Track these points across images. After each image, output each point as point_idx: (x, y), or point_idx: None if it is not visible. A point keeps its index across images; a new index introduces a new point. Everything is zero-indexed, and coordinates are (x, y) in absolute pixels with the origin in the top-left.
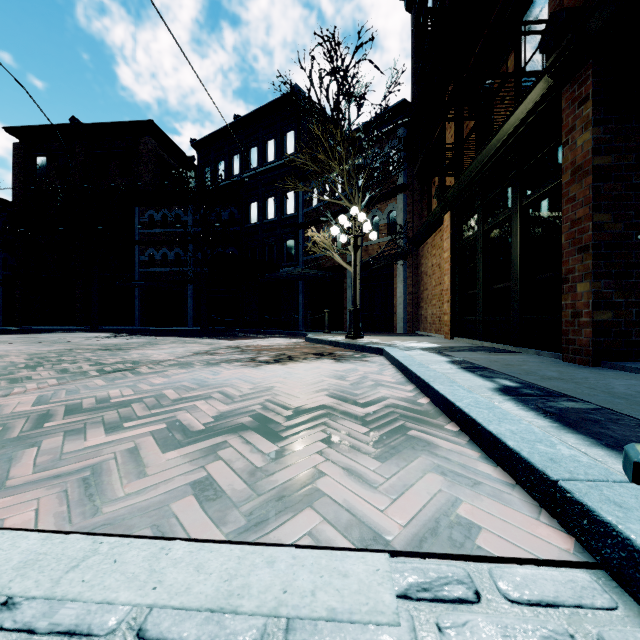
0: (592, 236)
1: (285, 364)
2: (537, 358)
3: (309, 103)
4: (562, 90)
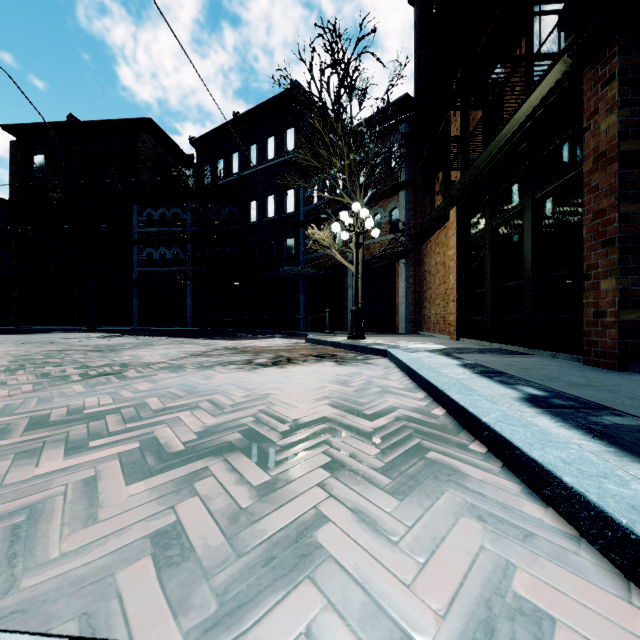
0: (618, 228)
1: (283, 367)
2: (554, 361)
3: (309, 100)
4: (583, 71)
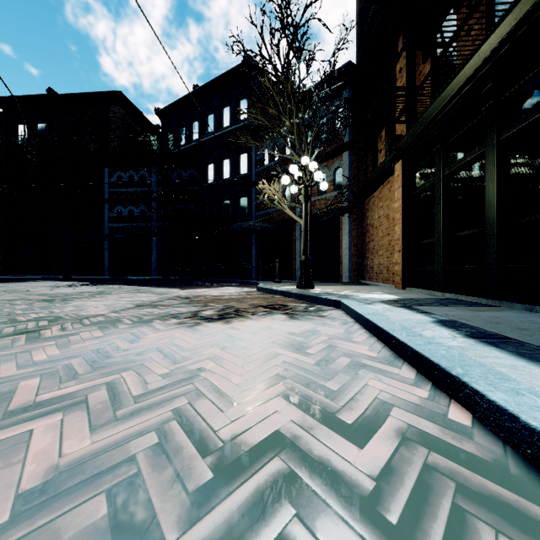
0: None
1: (229, 322)
2: (538, 316)
3: (261, 73)
4: None
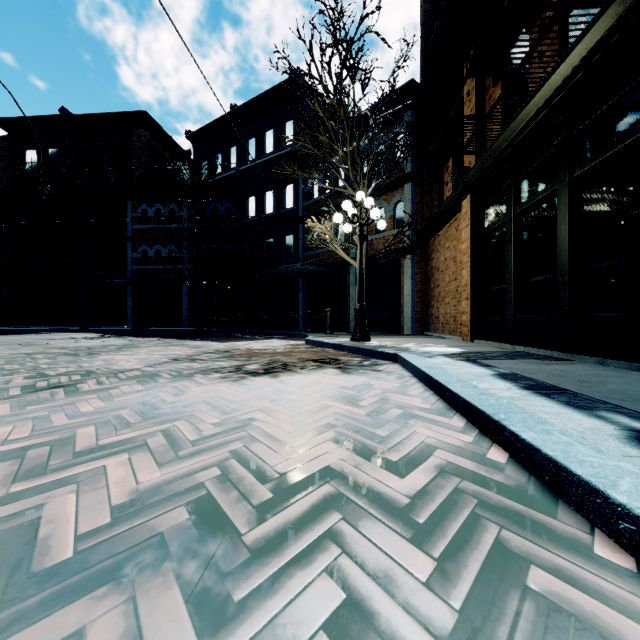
0: None
1: (277, 376)
2: (607, 370)
3: None
4: None
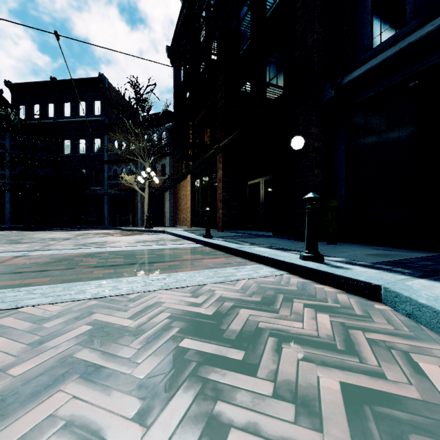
0: (222, 198)
1: (131, 236)
2: (212, 231)
3: (111, 86)
4: (217, 156)
